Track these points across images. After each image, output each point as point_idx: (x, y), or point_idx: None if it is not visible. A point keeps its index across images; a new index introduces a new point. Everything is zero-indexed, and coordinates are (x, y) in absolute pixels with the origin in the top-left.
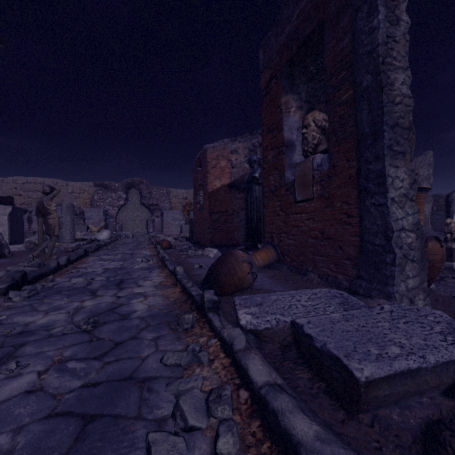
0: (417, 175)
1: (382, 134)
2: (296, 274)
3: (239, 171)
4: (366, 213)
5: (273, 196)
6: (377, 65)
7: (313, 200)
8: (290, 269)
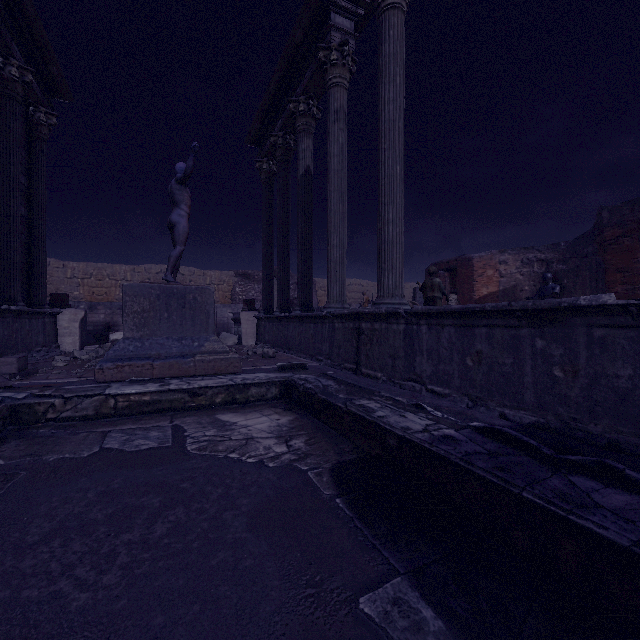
0: None
1: None
2: None
3: (510, 281)
4: None
5: None
6: None
7: None
8: None
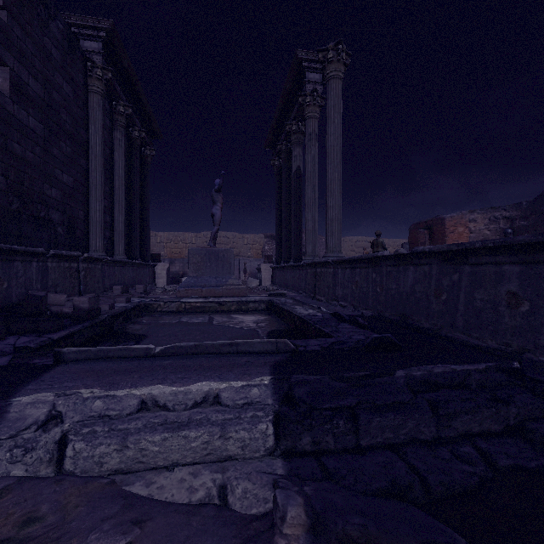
0: None
1: None
2: None
3: (479, 236)
4: None
5: None
6: None
7: None
8: None
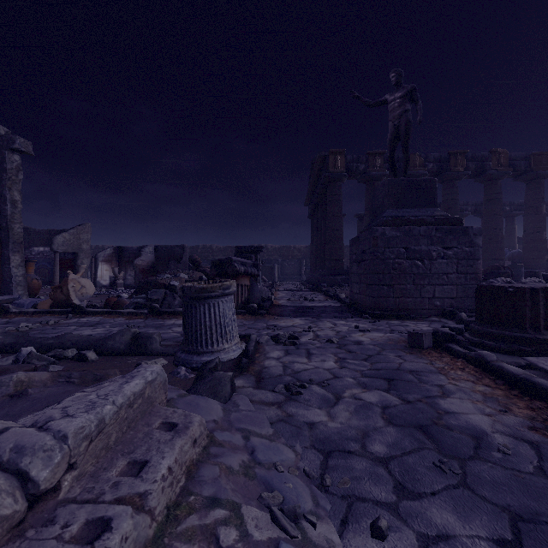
0: (79, 238)
1: (9, 245)
2: None
3: None
4: (4, 270)
5: None
6: (8, 222)
7: None
8: None
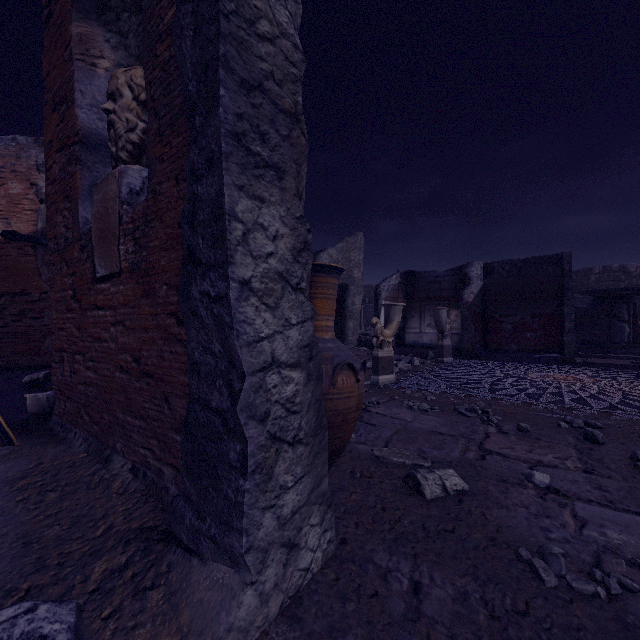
0: (349, 259)
1: (218, 91)
2: (93, 457)
3: None
4: (192, 319)
5: (62, 263)
6: None
7: (122, 278)
8: (88, 441)
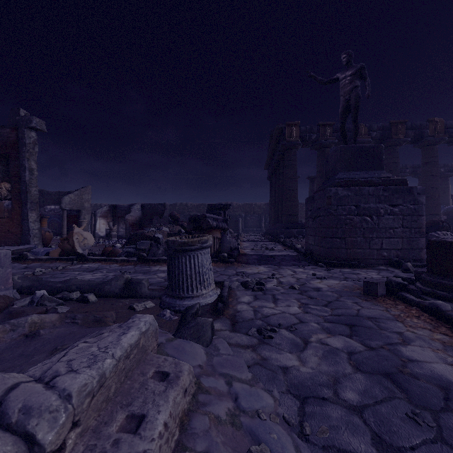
0: (82, 198)
1: (28, 204)
2: None
3: None
4: (24, 225)
5: None
6: (26, 186)
7: (5, 218)
8: None
